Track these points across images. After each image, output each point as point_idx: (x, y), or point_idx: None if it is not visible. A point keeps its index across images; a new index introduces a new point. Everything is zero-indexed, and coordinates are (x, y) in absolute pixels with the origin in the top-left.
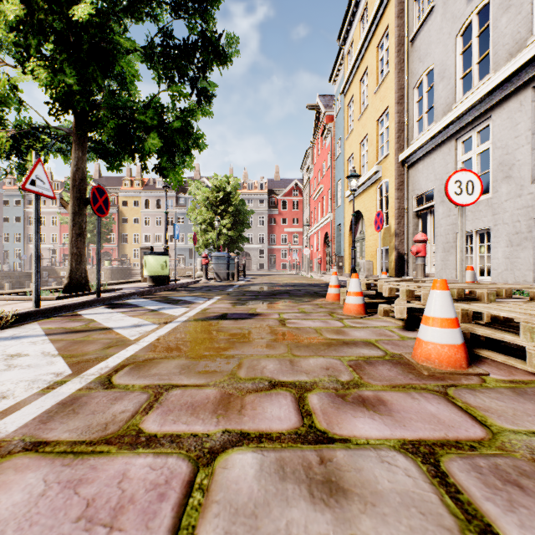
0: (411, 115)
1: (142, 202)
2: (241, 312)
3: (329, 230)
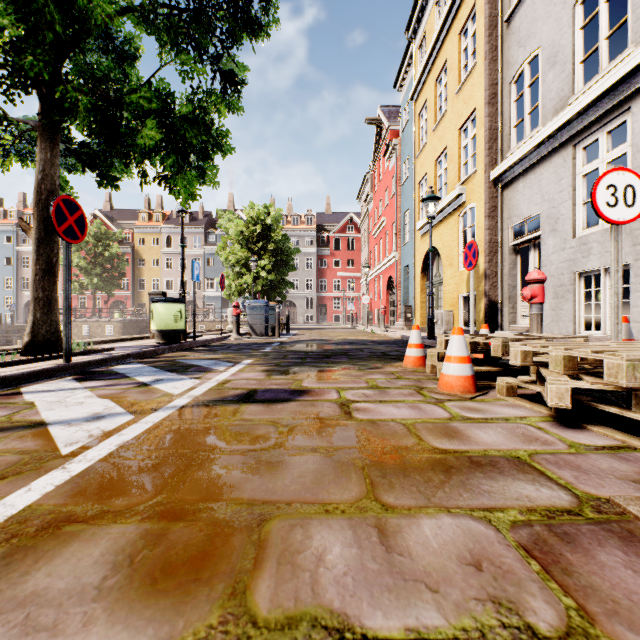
0: (507, 119)
1: (163, 240)
2: (278, 387)
3: (394, 273)
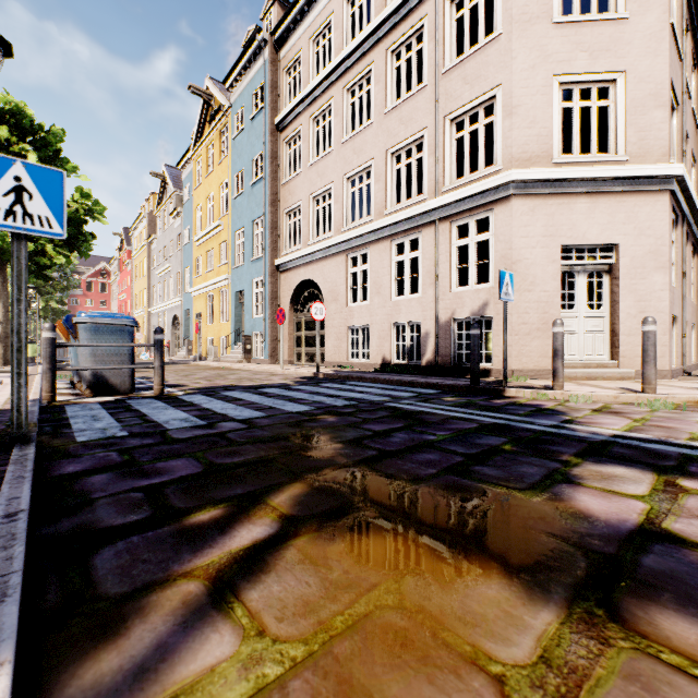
0: (153, 296)
1: None
2: None
3: None
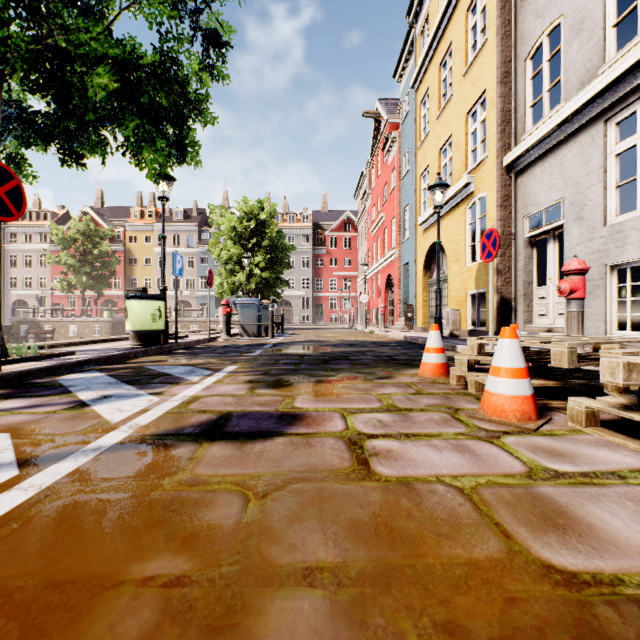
0: (522, 99)
1: (155, 238)
2: (261, 409)
3: (393, 271)
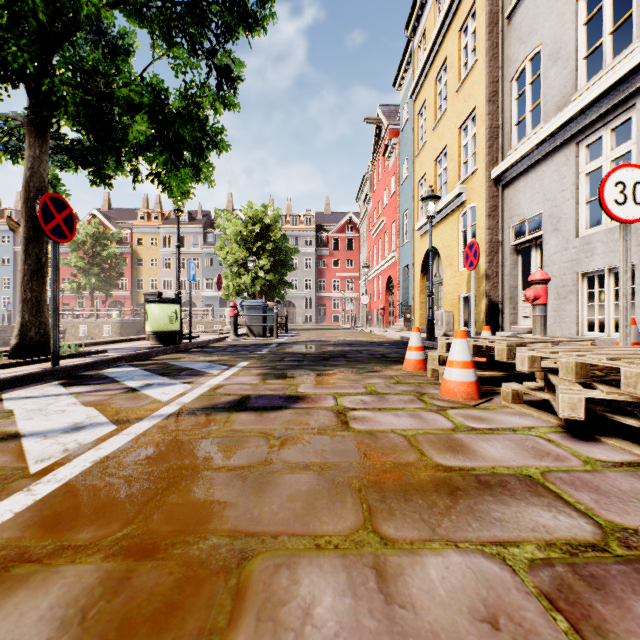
0: (508, 117)
1: (161, 240)
2: (272, 393)
3: (393, 273)
